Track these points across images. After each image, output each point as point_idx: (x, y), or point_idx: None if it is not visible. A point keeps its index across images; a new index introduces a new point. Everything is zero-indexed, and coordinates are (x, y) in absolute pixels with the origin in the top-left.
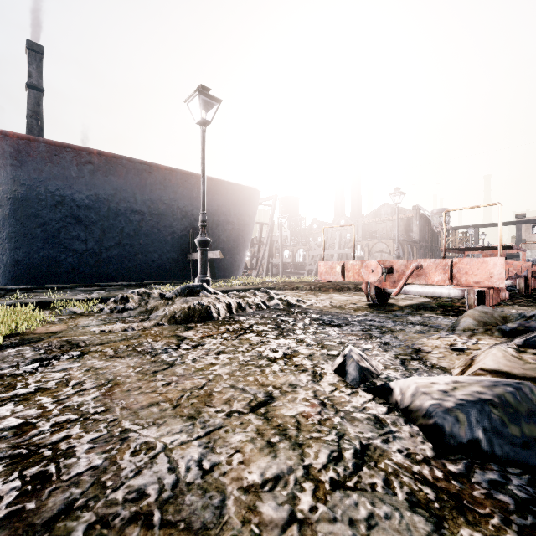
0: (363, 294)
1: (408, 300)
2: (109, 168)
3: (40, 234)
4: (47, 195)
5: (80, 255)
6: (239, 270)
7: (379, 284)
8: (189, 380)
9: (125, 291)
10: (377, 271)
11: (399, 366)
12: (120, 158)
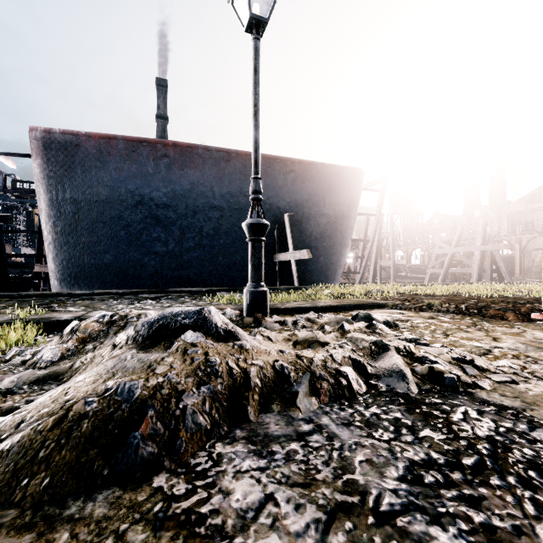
0: None
1: None
2: (185, 160)
3: (124, 236)
4: (127, 195)
5: (162, 258)
6: (337, 275)
7: None
8: None
9: (174, 302)
10: None
11: None
12: (195, 148)
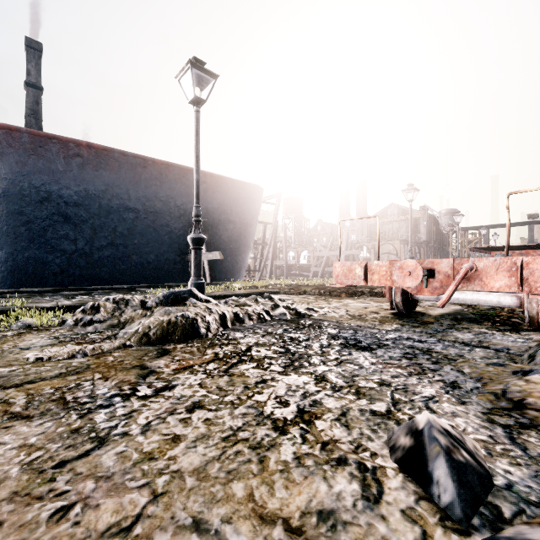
0: (380, 299)
1: (437, 307)
2: (99, 162)
3: (24, 233)
4: (31, 190)
5: (69, 256)
6: (242, 273)
7: (414, 290)
8: (114, 496)
9: None
10: (416, 274)
11: (510, 446)
12: (111, 151)
